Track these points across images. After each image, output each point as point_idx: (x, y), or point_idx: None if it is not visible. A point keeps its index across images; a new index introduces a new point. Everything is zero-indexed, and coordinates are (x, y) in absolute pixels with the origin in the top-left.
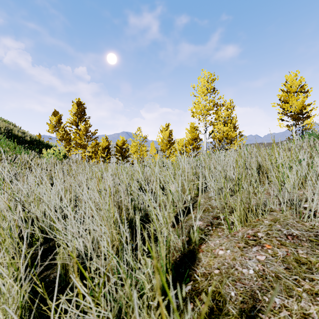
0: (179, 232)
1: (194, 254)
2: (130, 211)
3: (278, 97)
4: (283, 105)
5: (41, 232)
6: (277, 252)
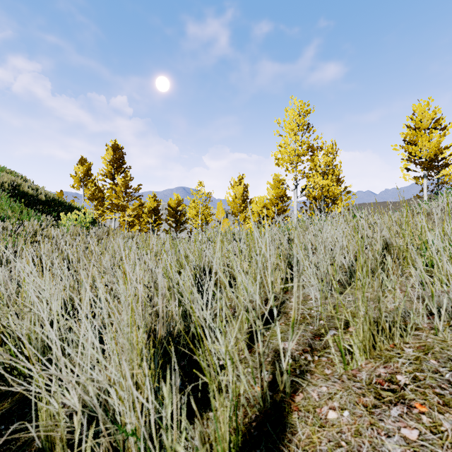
0: (256, 361)
1: (282, 416)
2: (177, 320)
3: (402, 136)
4: (410, 148)
5: (26, 359)
6: (440, 422)
